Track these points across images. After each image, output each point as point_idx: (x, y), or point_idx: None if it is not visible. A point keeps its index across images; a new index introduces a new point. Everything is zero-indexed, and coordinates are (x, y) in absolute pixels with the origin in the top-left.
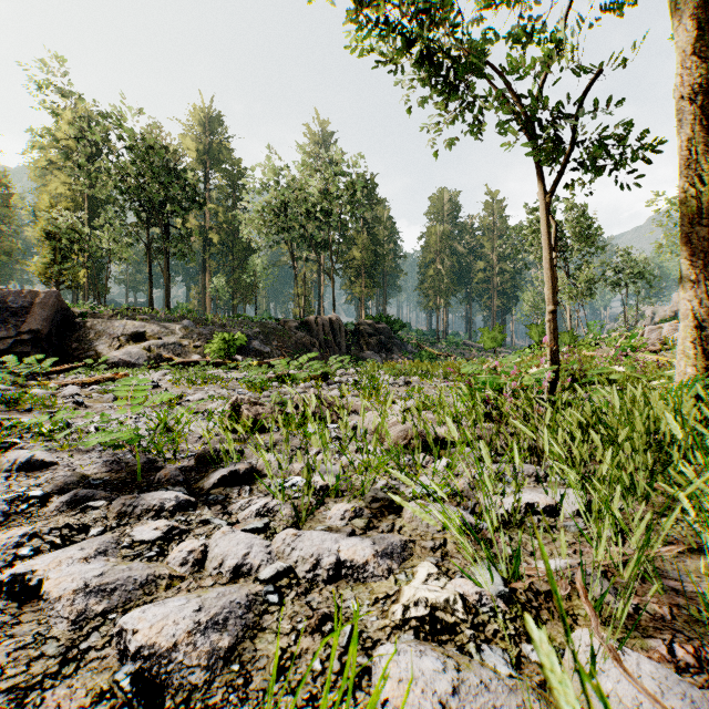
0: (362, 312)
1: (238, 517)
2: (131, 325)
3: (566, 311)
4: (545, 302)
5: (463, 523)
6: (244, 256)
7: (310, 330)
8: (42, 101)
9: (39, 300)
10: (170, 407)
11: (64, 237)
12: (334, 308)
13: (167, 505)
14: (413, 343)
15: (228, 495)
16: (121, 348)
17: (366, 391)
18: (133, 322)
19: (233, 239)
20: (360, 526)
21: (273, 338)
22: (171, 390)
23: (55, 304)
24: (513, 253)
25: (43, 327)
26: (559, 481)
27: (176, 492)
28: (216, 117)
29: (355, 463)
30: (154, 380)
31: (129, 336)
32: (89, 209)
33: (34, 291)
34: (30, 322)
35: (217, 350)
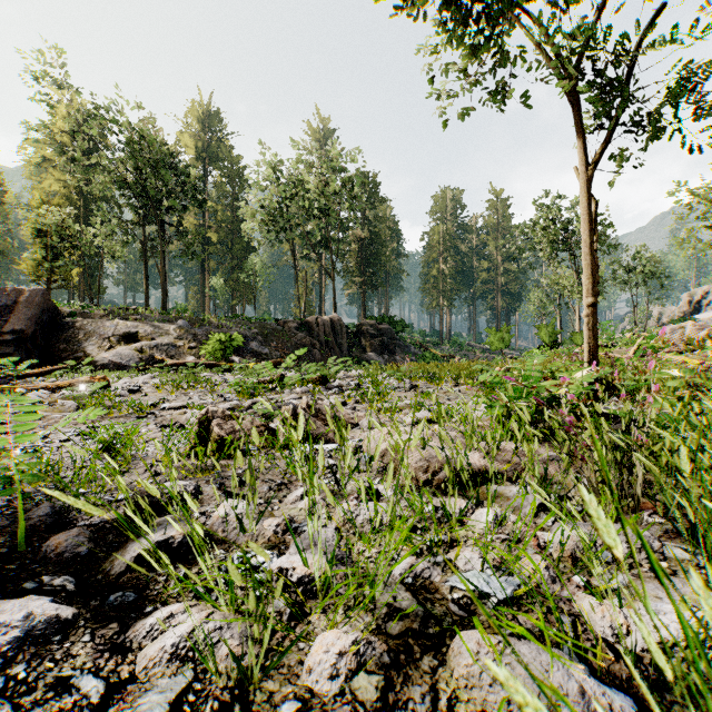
0: (364, 313)
1: (137, 663)
2: (123, 325)
3: (575, 311)
4: (552, 303)
5: (588, 711)
6: (243, 255)
7: (311, 331)
8: (34, 94)
9: (24, 299)
10: (137, 417)
11: (55, 234)
12: (335, 308)
13: (0, 641)
14: (416, 345)
15: (146, 590)
16: (111, 349)
17: (369, 398)
18: (125, 322)
19: (232, 238)
20: (368, 700)
21: (272, 339)
22: (151, 395)
23: (42, 302)
24: (519, 251)
25: (28, 327)
26: (688, 559)
27: (38, 600)
28: (215, 114)
29: (357, 519)
30: (137, 384)
31: (120, 336)
32: (84, 207)
33: (19, 289)
34: (14, 322)
35: (213, 351)
